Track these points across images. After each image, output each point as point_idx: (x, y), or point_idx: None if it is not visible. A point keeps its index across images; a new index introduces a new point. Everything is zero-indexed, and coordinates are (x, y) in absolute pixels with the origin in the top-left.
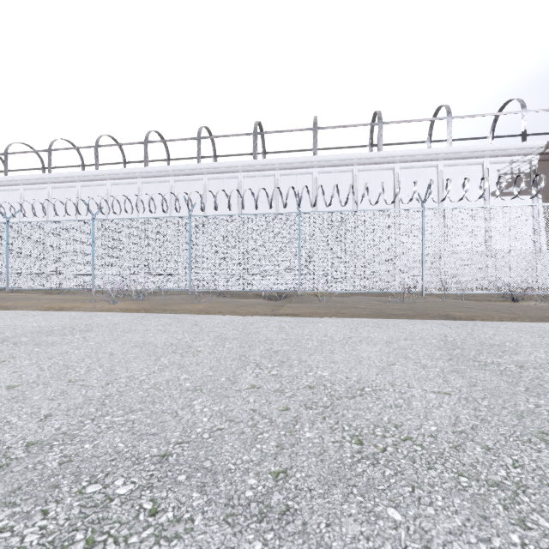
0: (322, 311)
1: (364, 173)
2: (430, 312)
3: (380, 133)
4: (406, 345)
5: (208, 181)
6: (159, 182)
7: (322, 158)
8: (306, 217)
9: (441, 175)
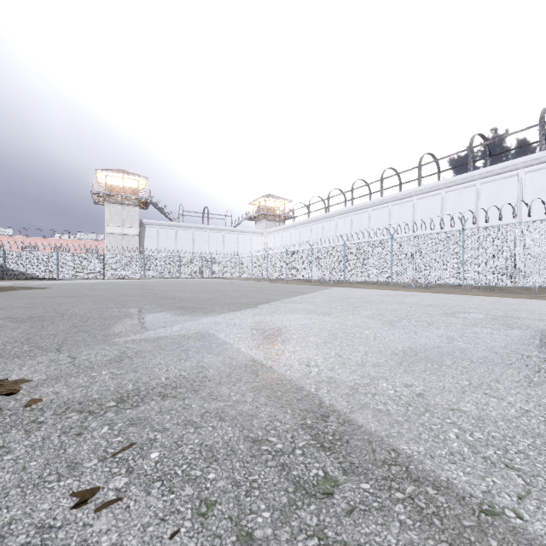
0: None
1: None
2: None
3: None
4: None
5: (480, 186)
6: (431, 196)
7: None
8: None
9: None
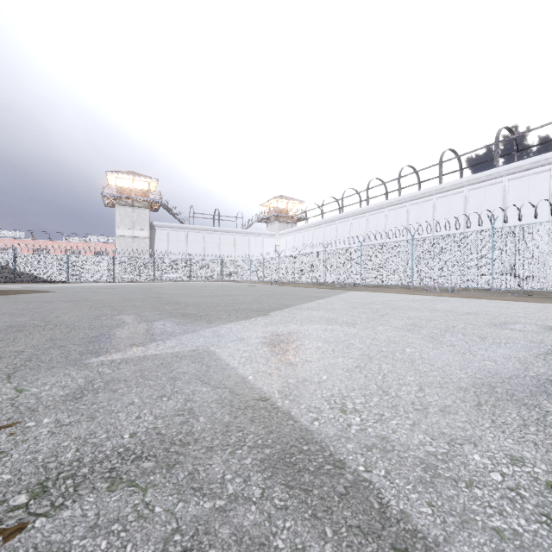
0: None
1: None
2: None
3: None
4: None
5: (507, 182)
6: (453, 194)
7: None
8: None
9: None
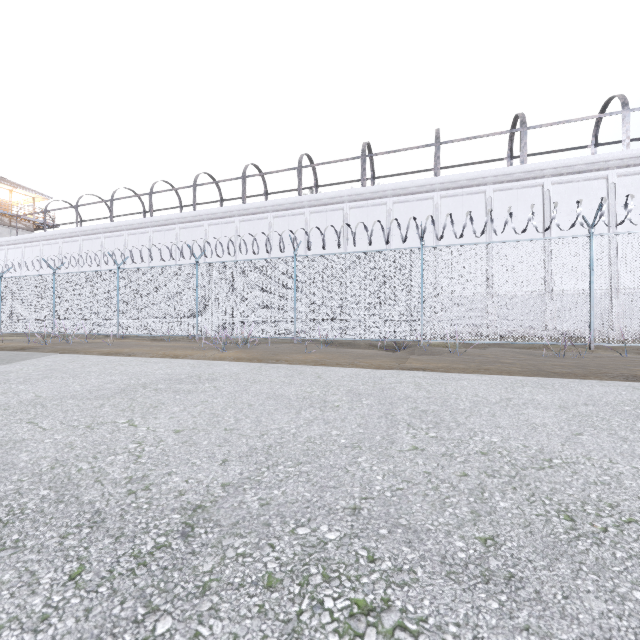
0: (458, 366)
1: (501, 194)
2: (607, 371)
3: (523, 141)
4: (588, 411)
5: (309, 215)
6: (258, 219)
7: (445, 179)
8: (431, 252)
9: (612, 189)
